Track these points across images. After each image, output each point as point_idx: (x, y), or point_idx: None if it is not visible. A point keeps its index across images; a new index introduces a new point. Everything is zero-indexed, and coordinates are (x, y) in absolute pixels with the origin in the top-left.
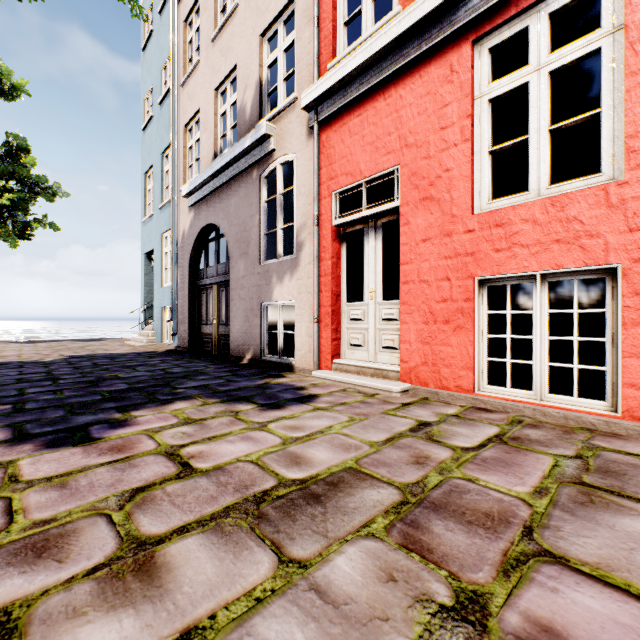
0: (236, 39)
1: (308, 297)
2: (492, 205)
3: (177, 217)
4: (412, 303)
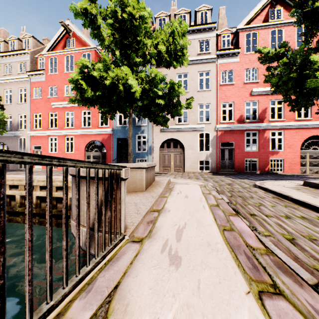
0: (12, 110)
1: None
2: (50, 152)
3: None
4: None
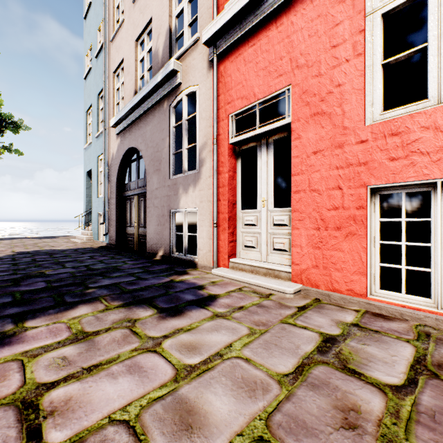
0: None
1: (208, 205)
2: (386, 115)
3: (108, 143)
4: (303, 210)
